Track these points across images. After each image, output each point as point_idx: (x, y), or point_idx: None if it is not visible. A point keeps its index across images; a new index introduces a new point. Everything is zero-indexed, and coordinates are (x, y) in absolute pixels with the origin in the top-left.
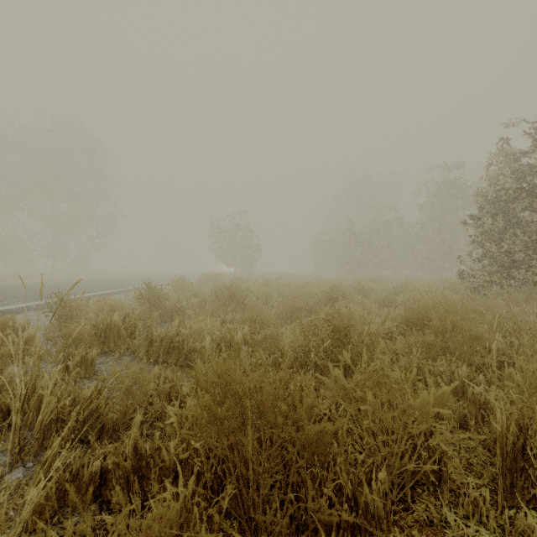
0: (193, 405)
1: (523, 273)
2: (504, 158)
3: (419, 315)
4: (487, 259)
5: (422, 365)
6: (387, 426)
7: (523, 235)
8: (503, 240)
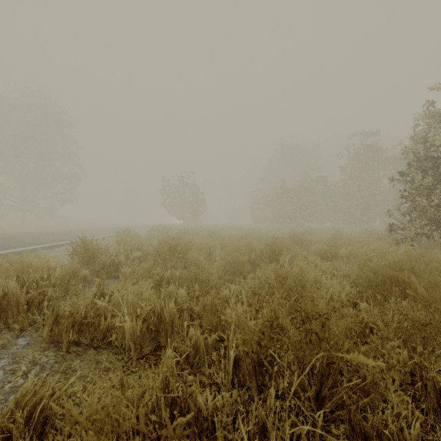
0: None
1: None
2: (430, 119)
3: (386, 277)
4: (416, 213)
5: (428, 364)
6: None
7: None
8: (431, 195)
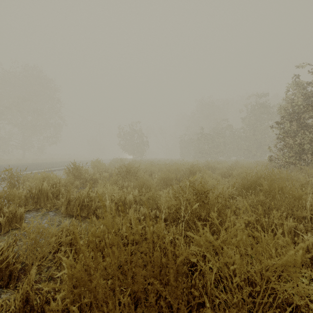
0: (82, 259)
1: (310, 157)
2: (296, 87)
3: (252, 182)
4: (286, 148)
5: (260, 218)
6: (244, 273)
7: (309, 133)
8: (296, 137)
